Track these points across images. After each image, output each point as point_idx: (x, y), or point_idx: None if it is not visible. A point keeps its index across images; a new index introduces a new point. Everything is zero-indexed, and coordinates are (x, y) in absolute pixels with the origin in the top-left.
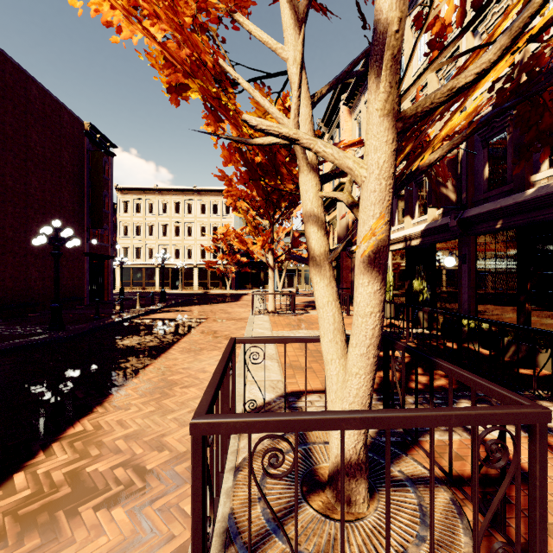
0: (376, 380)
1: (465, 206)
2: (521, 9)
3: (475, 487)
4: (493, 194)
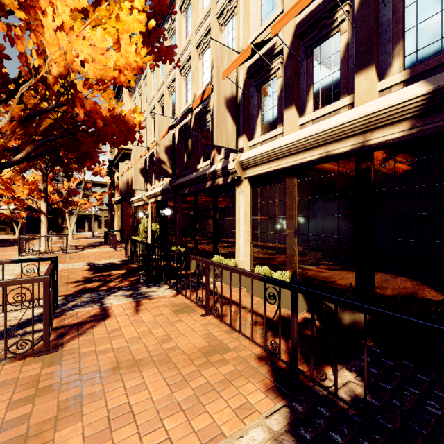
0: (78, 289)
1: (177, 177)
2: (42, 99)
3: (4, 316)
4: (187, 173)
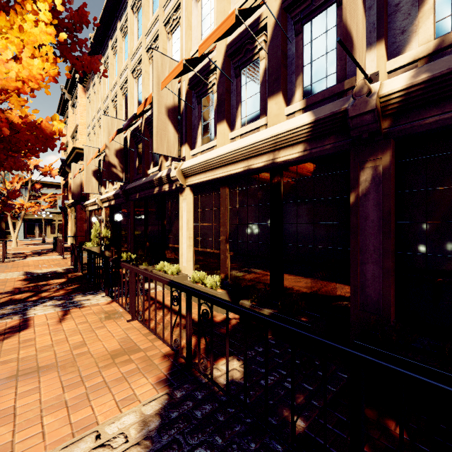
0: (3, 301)
1: (129, 182)
2: None
3: None
4: (138, 177)
